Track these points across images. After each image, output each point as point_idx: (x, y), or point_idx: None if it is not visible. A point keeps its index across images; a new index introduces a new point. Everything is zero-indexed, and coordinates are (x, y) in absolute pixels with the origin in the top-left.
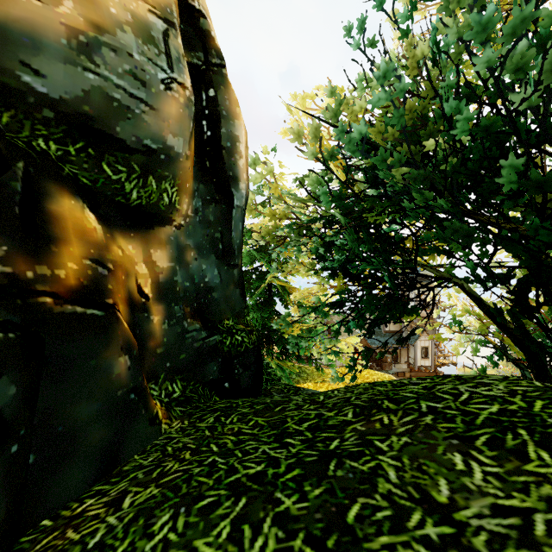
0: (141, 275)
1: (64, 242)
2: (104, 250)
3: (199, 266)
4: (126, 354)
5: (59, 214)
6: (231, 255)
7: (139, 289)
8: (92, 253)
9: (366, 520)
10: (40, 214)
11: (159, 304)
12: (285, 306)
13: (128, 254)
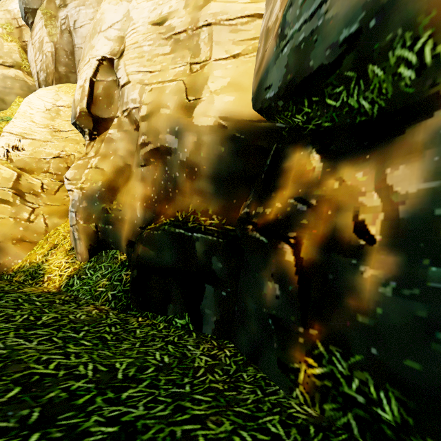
0: (369, 209)
1: (282, 189)
2: (314, 187)
3: None
4: (277, 282)
5: (289, 167)
6: None
7: (359, 227)
8: (300, 192)
9: (2, 391)
10: (277, 173)
11: (390, 254)
12: None
13: (351, 183)
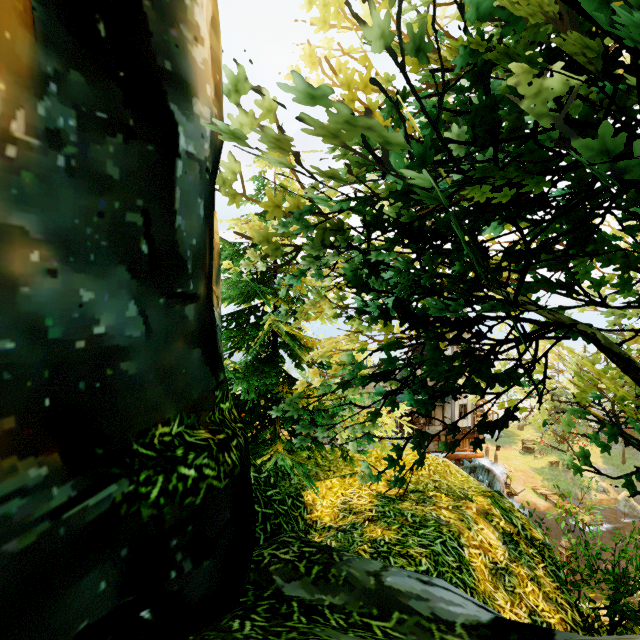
0: None
1: None
2: None
3: (67, 292)
4: None
5: None
6: (176, 272)
7: None
8: None
9: None
10: None
11: None
12: (298, 365)
13: None
